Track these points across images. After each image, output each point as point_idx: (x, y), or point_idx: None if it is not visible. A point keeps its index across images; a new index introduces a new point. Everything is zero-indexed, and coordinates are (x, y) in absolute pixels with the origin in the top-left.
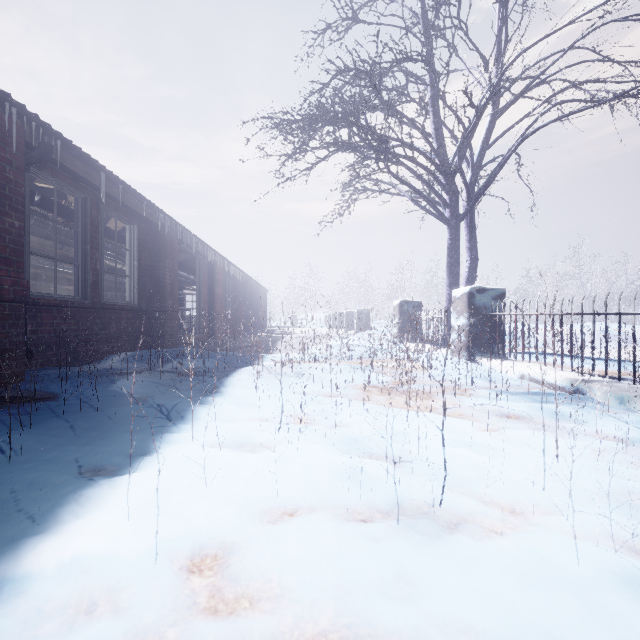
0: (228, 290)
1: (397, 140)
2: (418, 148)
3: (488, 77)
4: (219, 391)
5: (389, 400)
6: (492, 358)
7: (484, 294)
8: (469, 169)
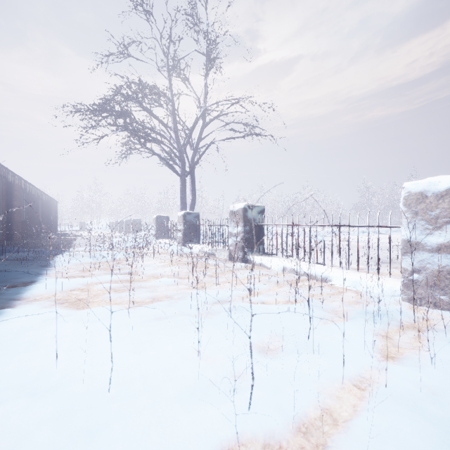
0: (22, 202)
1: (153, 130)
2: (164, 136)
3: (200, 106)
4: (49, 264)
5: (139, 261)
6: (193, 244)
7: (190, 215)
8: (192, 149)
